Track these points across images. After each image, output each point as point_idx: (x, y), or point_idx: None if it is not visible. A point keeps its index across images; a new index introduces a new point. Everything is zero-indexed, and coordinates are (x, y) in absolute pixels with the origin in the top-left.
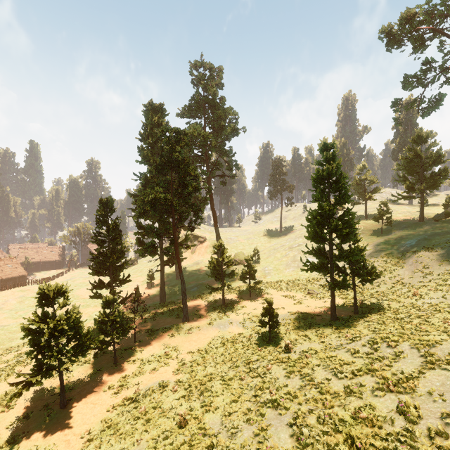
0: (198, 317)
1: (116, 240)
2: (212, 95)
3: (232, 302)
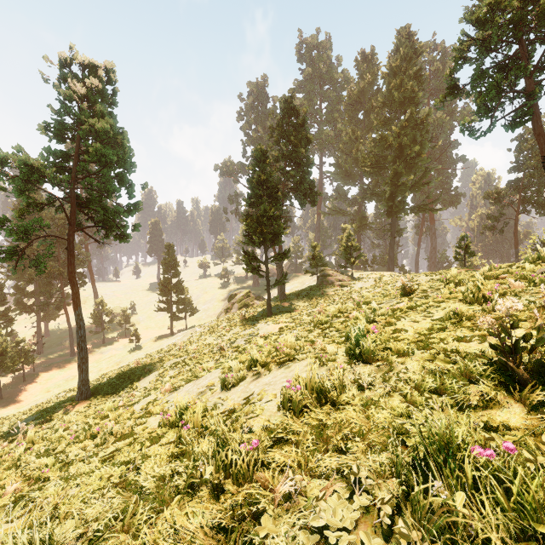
0: None
1: (3, 302)
2: None
3: (111, 341)
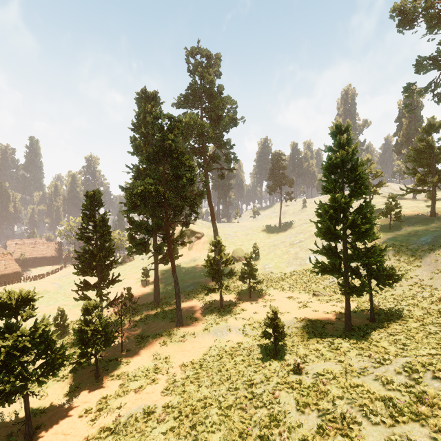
0: (193, 321)
1: (104, 237)
2: (209, 84)
3: (230, 304)
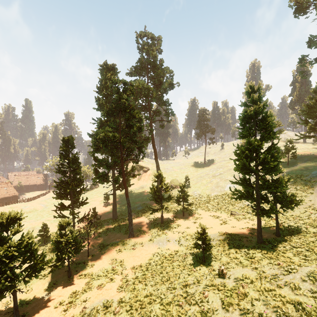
0: (141, 233)
1: (75, 171)
2: (153, 58)
3: (169, 221)
